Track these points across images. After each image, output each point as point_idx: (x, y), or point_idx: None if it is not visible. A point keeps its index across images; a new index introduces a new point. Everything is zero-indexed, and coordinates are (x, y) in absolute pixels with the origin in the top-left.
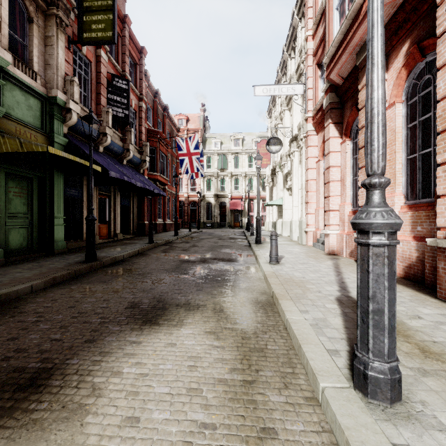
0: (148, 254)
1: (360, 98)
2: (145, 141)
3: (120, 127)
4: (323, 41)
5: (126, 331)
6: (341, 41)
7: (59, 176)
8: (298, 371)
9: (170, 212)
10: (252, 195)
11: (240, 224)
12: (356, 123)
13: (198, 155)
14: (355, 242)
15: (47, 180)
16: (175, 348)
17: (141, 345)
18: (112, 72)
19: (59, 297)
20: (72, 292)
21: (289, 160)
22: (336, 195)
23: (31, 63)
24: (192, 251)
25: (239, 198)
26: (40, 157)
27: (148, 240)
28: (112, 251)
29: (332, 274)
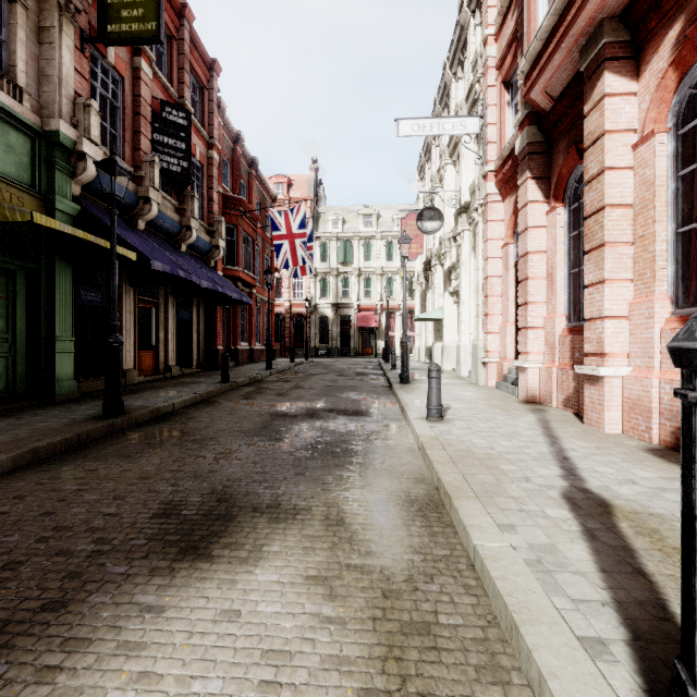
0: (217, 401)
1: (587, 128)
2: (219, 214)
3: (175, 190)
4: (514, 42)
5: (139, 576)
6: (554, 28)
7: (65, 269)
8: (517, 695)
9: (260, 331)
10: (393, 304)
11: (373, 350)
12: (575, 177)
13: (305, 238)
14: (690, 399)
15: (42, 274)
16: (236, 626)
17: (163, 619)
18: (161, 97)
19: (32, 490)
20: (61, 479)
21: (454, 246)
22: (538, 301)
23: (12, 72)
24: (293, 396)
25: (372, 309)
26: (29, 234)
27: (221, 377)
28: (156, 398)
29: (542, 440)
